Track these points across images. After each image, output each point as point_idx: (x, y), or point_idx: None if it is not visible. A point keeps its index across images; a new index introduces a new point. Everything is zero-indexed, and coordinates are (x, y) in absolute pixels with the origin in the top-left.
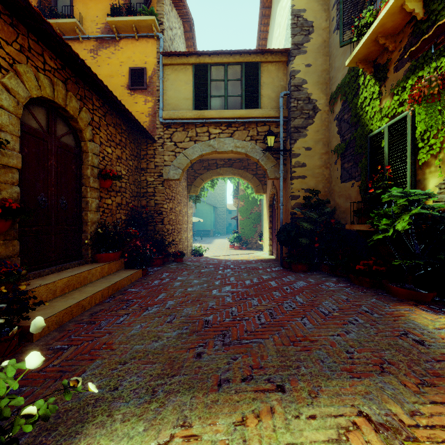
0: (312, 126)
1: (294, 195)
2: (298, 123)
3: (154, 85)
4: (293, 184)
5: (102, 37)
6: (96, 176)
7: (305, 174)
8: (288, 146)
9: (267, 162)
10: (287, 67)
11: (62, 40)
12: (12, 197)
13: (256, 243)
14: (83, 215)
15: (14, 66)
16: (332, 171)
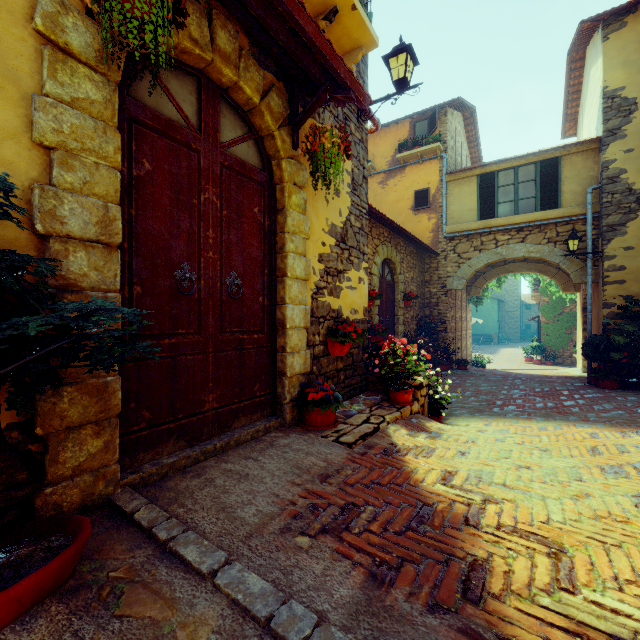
0: (635, 222)
1: (607, 303)
2: (613, 220)
3: (437, 202)
4: (605, 291)
5: (390, 170)
6: (402, 298)
7: (624, 279)
8: (600, 246)
9: (570, 265)
10: (599, 155)
11: (398, 227)
12: (377, 322)
13: (572, 356)
14: (395, 328)
15: (376, 249)
16: None
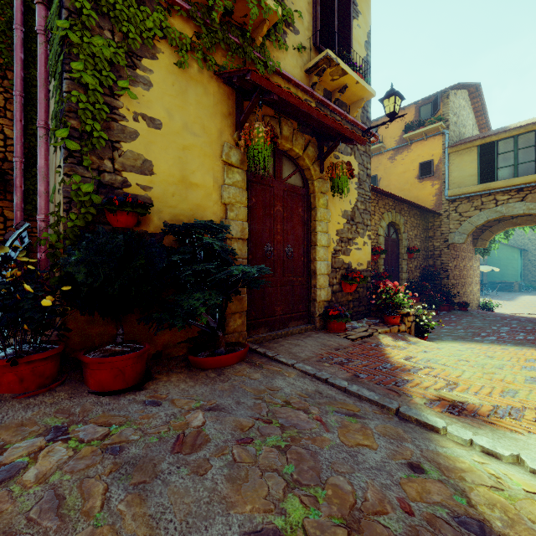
0: None
1: None
2: None
3: (439, 171)
4: None
5: (398, 147)
6: (406, 252)
7: None
8: None
9: None
10: None
11: (400, 198)
12: (382, 270)
13: None
14: (399, 275)
15: (382, 215)
16: None
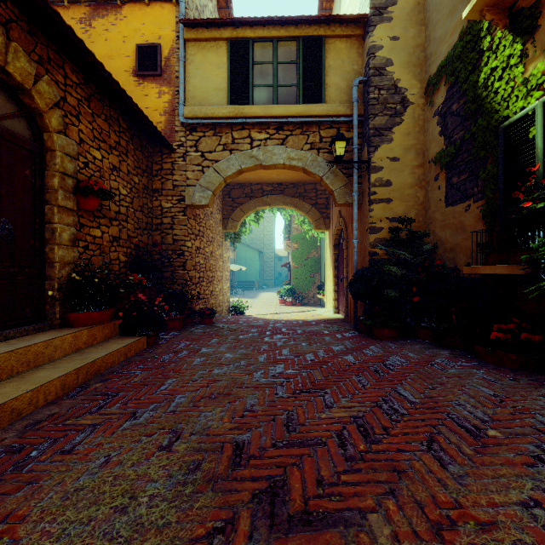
0: (400, 127)
1: (374, 227)
2: (380, 122)
3: (171, 69)
4: (372, 211)
5: (97, 1)
6: (72, 190)
7: (390, 197)
8: (365, 156)
9: (334, 180)
10: (363, 44)
11: None
12: None
13: (314, 297)
14: (46, 252)
15: None
16: (430, 191)
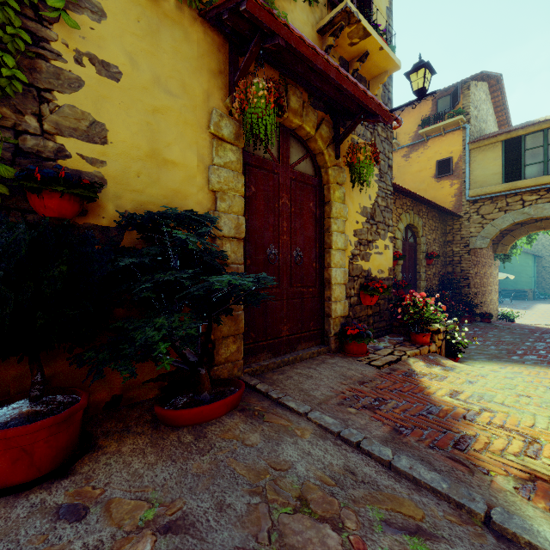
0: None
1: None
2: None
3: (459, 169)
4: None
5: (413, 144)
6: (424, 258)
7: None
8: None
9: None
10: None
11: (420, 197)
12: (400, 278)
13: None
14: (417, 283)
15: (400, 217)
16: None
